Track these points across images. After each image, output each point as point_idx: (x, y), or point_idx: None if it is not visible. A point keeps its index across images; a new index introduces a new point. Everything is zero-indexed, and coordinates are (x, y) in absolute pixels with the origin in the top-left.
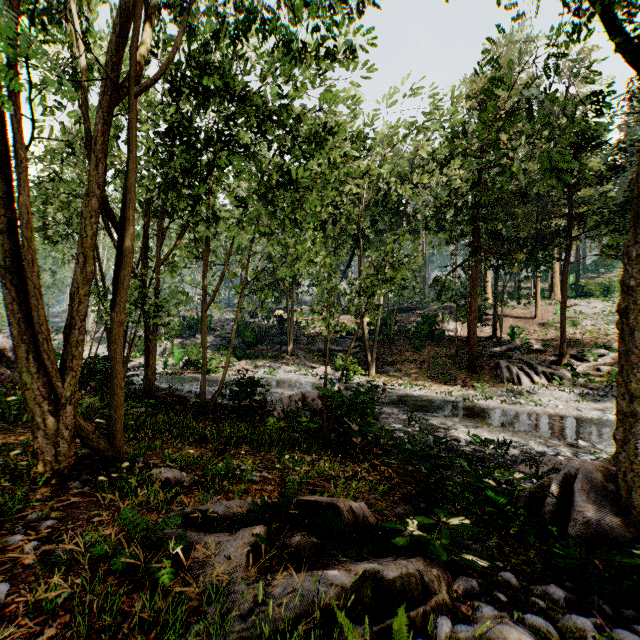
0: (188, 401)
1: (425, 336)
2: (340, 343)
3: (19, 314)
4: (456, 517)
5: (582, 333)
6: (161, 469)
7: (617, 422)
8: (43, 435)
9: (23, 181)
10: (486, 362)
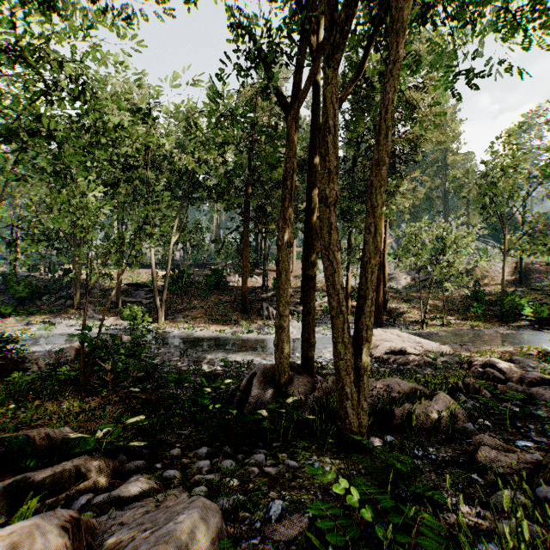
0: None
1: (213, 287)
2: (135, 295)
3: None
4: (137, 417)
5: (317, 282)
6: None
7: (275, 333)
8: None
9: None
10: (255, 305)
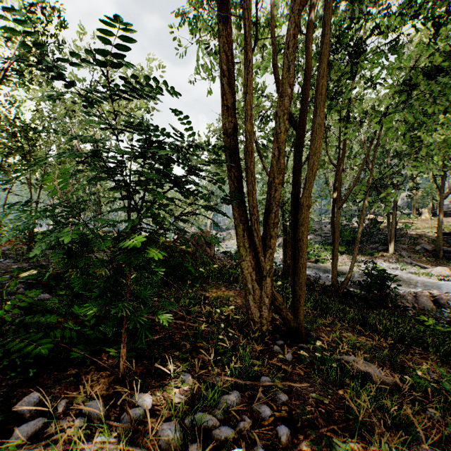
0: (316, 283)
1: None
2: None
3: (238, 200)
4: None
5: None
6: (351, 357)
7: None
8: (252, 299)
9: (246, 83)
10: None
